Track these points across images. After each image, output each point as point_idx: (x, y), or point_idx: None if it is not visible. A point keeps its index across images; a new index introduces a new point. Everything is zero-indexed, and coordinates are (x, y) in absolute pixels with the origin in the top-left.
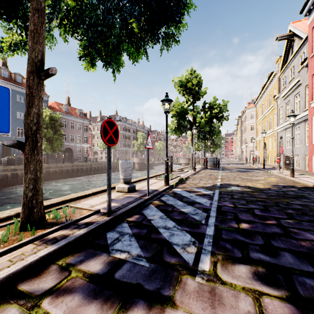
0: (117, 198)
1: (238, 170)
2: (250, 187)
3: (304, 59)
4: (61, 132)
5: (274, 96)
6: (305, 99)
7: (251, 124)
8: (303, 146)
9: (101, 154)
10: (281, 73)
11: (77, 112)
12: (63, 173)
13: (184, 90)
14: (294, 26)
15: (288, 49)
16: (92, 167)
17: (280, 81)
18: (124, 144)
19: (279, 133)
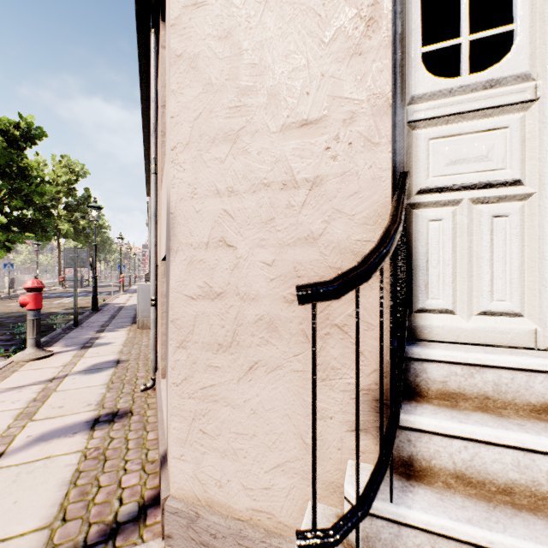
0: None
1: None
2: None
3: None
4: None
5: None
6: None
7: None
8: None
9: None
10: None
11: None
12: None
13: None
14: None
15: None
16: None
17: None
18: None
19: None
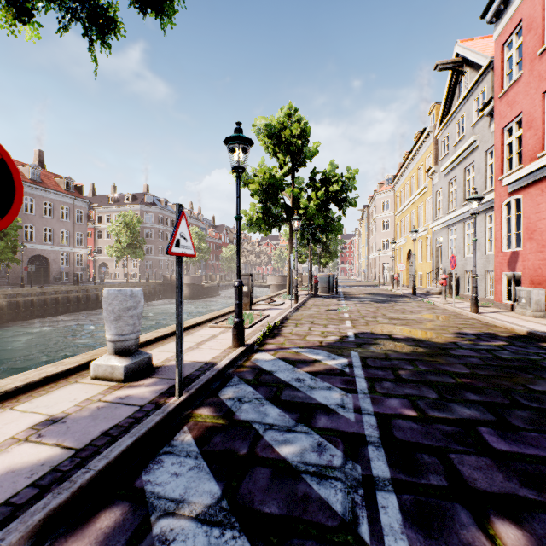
0: (78, 411)
1: (372, 298)
2: (418, 341)
3: (487, 101)
4: (17, 221)
5: (429, 169)
6: (485, 173)
7: (384, 219)
8: (483, 257)
9: (116, 269)
10: (441, 130)
11: (61, 183)
12: (19, 310)
13: (276, 144)
14: (466, 46)
15: (453, 89)
16: (91, 294)
17: (437, 145)
18: (163, 250)
19: (437, 233)
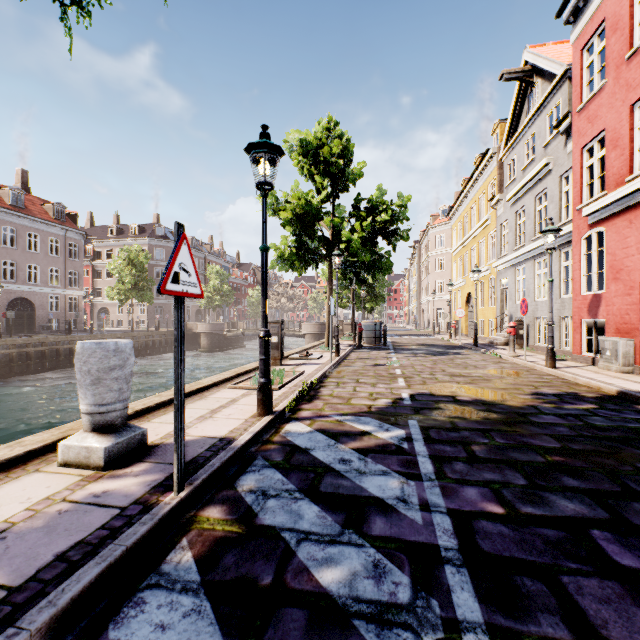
0: (29, 520)
1: (427, 350)
2: (490, 405)
3: (563, 116)
4: None
5: (493, 198)
6: (560, 202)
7: (439, 257)
8: (557, 301)
9: (119, 315)
10: (507, 152)
11: (49, 210)
12: None
13: (313, 163)
14: (536, 53)
15: (521, 103)
16: None
17: (502, 169)
18: None
19: (502, 273)
